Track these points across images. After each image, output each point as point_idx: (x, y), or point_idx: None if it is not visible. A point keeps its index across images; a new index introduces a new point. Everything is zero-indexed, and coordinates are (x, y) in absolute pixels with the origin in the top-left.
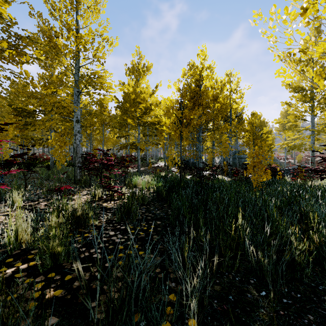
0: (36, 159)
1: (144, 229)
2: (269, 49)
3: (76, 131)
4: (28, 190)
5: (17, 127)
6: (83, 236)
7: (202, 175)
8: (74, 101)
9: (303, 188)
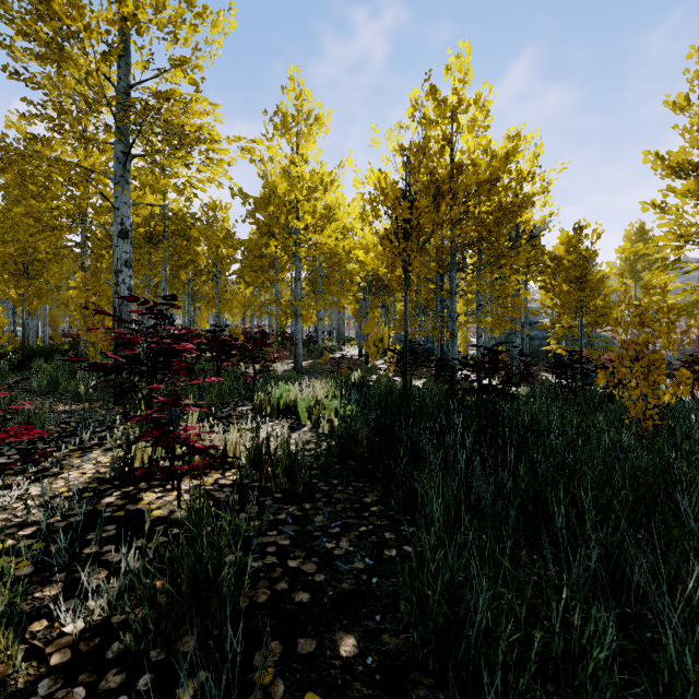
0: None
1: None
2: None
3: (120, 262)
4: None
5: None
6: None
7: (485, 388)
8: (115, 179)
9: None
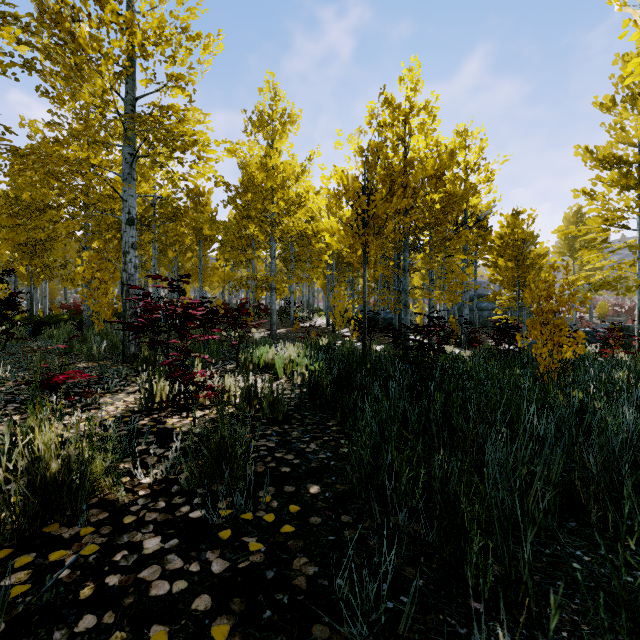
0: (15, 304)
1: (267, 522)
2: (613, 1)
3: (128, 244)
4: (0, 380)
5: (12, 242)
6: (44, 561)
7: (422, 345)
8: (123, 176)
9: None
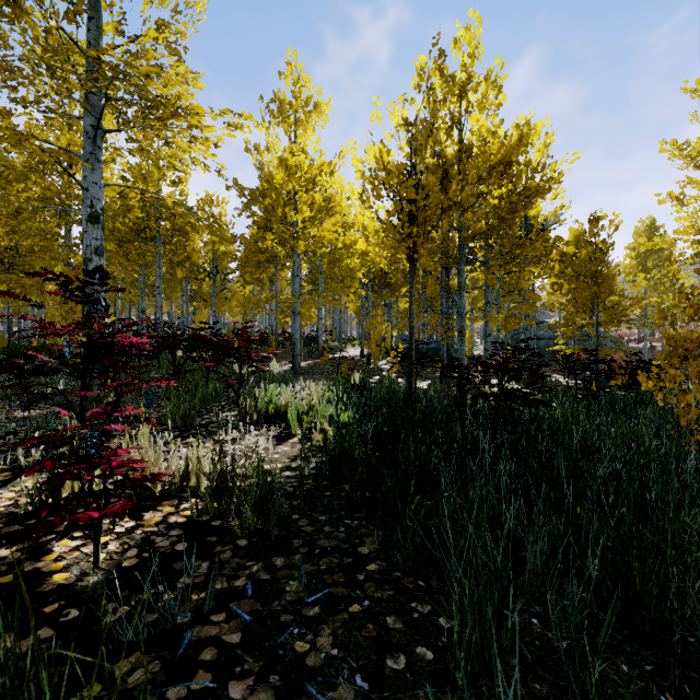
0: None
1: None
2: None
3: (89, 249)
4: None
5: None
6: None
7: (510, 393)
8: (83, 157)
9: None
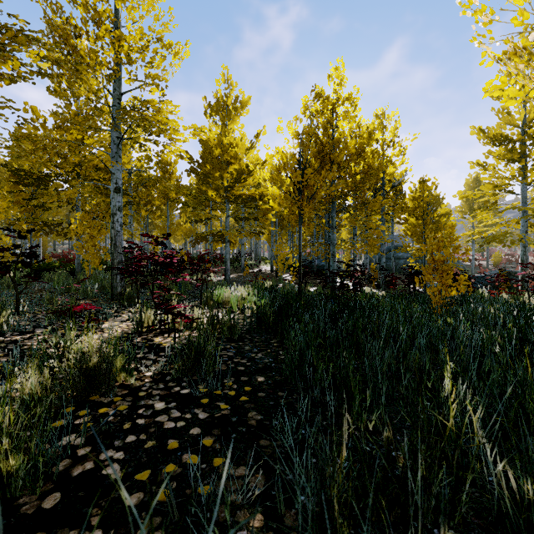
0: (36, 254)
1: (230, 395)
2: (473, 40)
3: (115, 208)
4: (23, 312)
5: (18, 204)
6: (96, 413)
7: (342, 286)
8: (112, 155)
9: (529, 308)
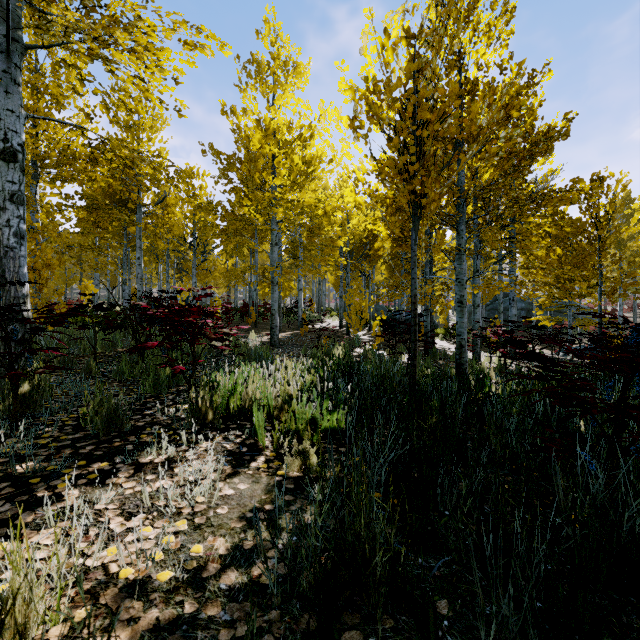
0: None
1: None
2: None
3: (2, 195)
4: None
5: None
6: None
7: None
8: None
9: None
